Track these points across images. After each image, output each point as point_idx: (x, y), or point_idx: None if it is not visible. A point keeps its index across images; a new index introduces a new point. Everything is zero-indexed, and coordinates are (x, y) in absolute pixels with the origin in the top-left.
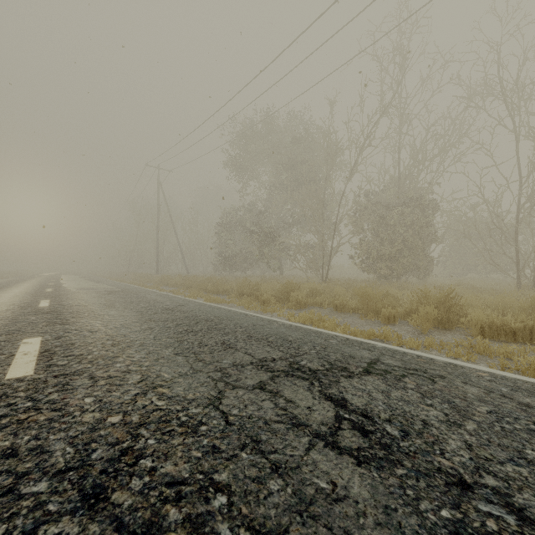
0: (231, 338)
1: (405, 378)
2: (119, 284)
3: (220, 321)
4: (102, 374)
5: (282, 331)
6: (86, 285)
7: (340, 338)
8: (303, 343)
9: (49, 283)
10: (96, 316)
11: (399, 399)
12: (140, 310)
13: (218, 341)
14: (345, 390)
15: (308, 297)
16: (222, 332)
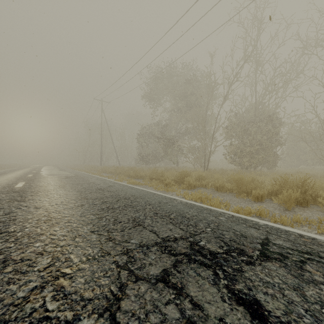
0: (140, 215)
1: (306, 265)
2: (76, 172)
3: (134, 199)
4: (17, 255)
5: (180, 208)
6: (55, 172)
7: (227, 215)
8: (198, 220)
9: (33, 171)
10: (48, 194)
11: (319, 302)
12: (81, 190)
13: (130, 218)
14: (253, 285)
15: (196, 181)
16: (135, 209)
